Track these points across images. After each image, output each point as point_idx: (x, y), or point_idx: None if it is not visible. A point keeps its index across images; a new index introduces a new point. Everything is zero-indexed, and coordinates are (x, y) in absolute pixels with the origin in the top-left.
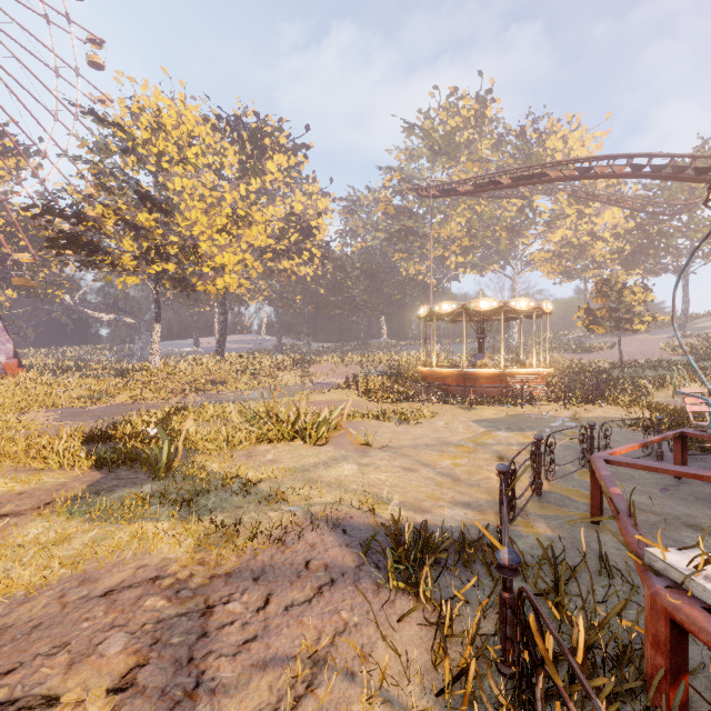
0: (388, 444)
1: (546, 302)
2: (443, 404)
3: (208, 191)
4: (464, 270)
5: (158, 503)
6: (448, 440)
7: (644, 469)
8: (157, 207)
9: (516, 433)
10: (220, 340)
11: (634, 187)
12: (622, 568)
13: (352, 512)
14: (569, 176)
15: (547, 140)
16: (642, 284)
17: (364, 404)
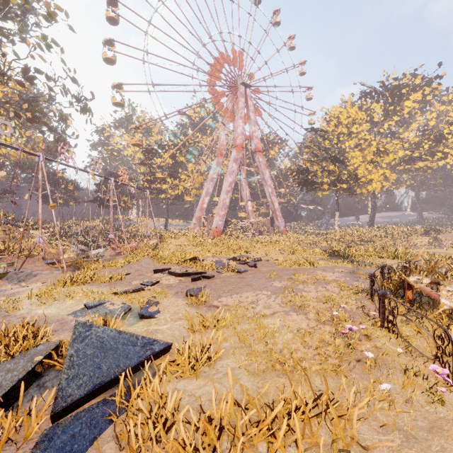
0: None
1: None
2: None
3: (362, 140)
4: None
5: (346, 261)
6: None
7: None
8: (338, 162)
9: None
10: (371, 218)
11: None
12: None
13: None
14: None
15: None
16: None
17: None
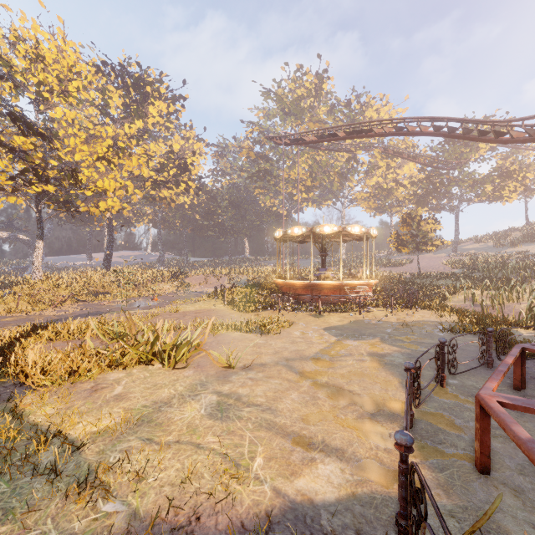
0: (250, 362)
1: (373, 228)
2: (297, 312)
3: (91, 124)
4: (307, 204)
5: None
6: (306, 353)
7: None
8: (33, 130)
9: (362, 341)
10: (107, 255)
11: (424, 149)
12: None
13: (201, 503)
14: (388, 132)
15: (366, 111)
16: (434, 218)
17: (229, 314)
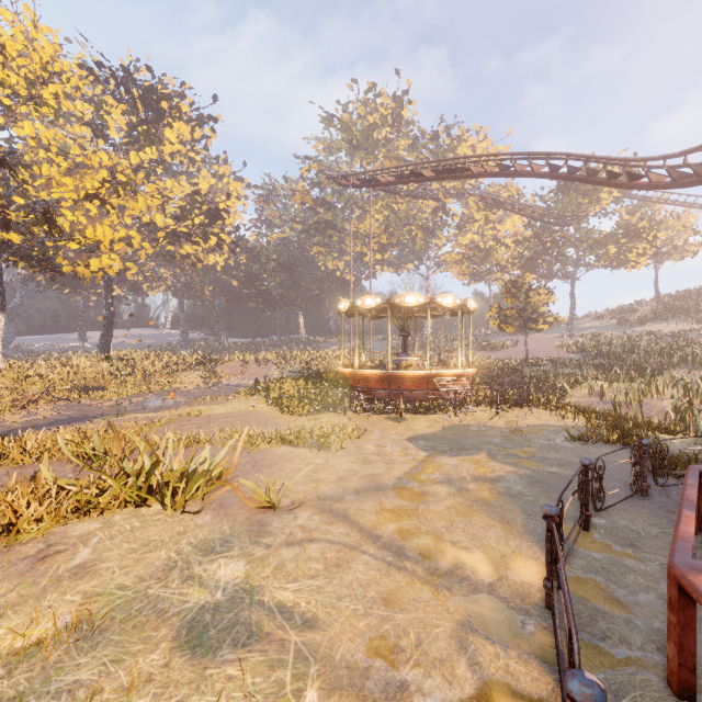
0: (301, 496)
1: (470, 300)
2: (369, 414)
3: (78, 148)
4: (382, 267)
5: None
6: (384, 478)
7: None
8: None
9: (463, 458)
10: (104, 335)
11: (531, 199)
12: None
13: None
14: (490, 172)
15: (458, 147)
16: (546, 287)
17: (275, 418)
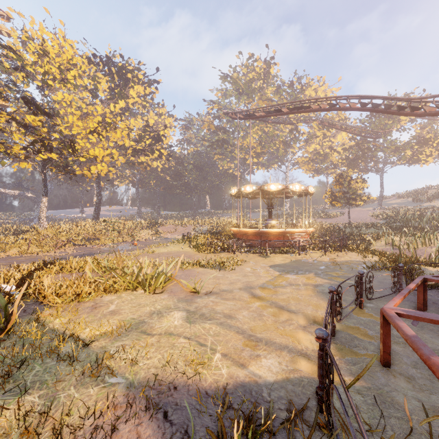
0: (211, 289)
1: (310, 186)
2: (248, 253)
3: (84, 104)
4: (257, 167)
5: None
6: (255, 283)
7: (432, 322)
8: (40, 110)
9: (300, 276)
10: (96, 209)
11: (354, 121)
12: (438, 431)
13: (177, 379)
14: (323, 108)
15: (306, 90)
16: (361, 178)
17: (194, 255)
